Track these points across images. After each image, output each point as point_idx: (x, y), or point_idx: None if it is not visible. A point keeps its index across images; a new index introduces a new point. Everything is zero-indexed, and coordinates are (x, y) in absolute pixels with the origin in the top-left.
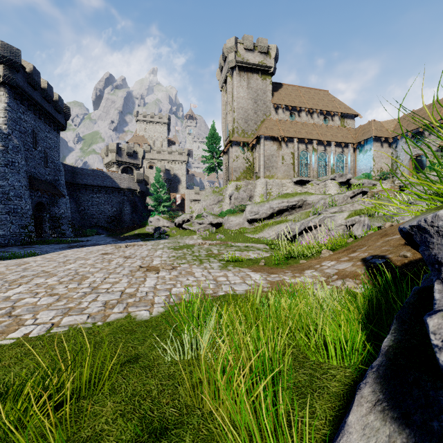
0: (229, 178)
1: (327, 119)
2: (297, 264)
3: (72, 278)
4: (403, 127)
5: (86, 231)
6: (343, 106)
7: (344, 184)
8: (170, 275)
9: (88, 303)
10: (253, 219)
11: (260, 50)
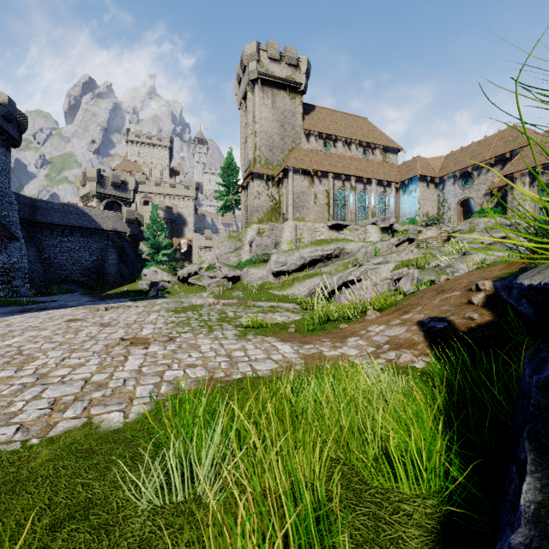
0: (249, 219)
1: (366, 152)
2: (336, 329)
3: (9, 361)
4: (451, 166)
5: (52, 288)
6: (385, 138)
7: (387, 230)
8: (165, 351)
9: (24, 403)
10: (280, 272)
11: (288, 61)
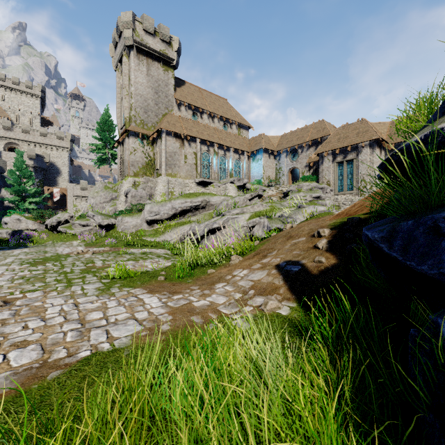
0: (125, 172)
1: (226, 126)
2: (205, 274)
3: None
4: (284, 144)
5: None
6: (240, 117)
7: (241, 188)
8: None
9: None
10: (153, 220)
11: (162, 37)
